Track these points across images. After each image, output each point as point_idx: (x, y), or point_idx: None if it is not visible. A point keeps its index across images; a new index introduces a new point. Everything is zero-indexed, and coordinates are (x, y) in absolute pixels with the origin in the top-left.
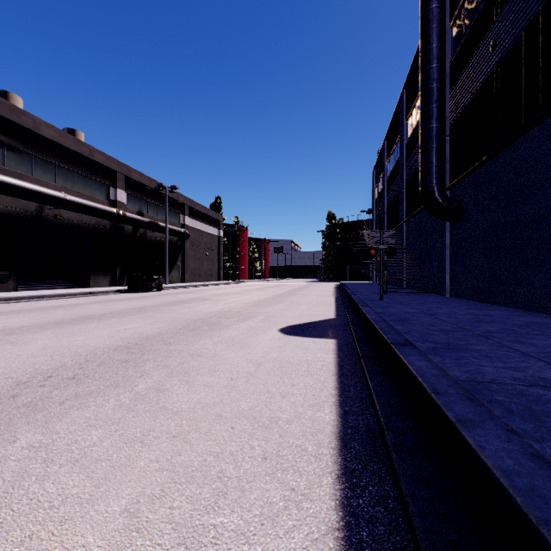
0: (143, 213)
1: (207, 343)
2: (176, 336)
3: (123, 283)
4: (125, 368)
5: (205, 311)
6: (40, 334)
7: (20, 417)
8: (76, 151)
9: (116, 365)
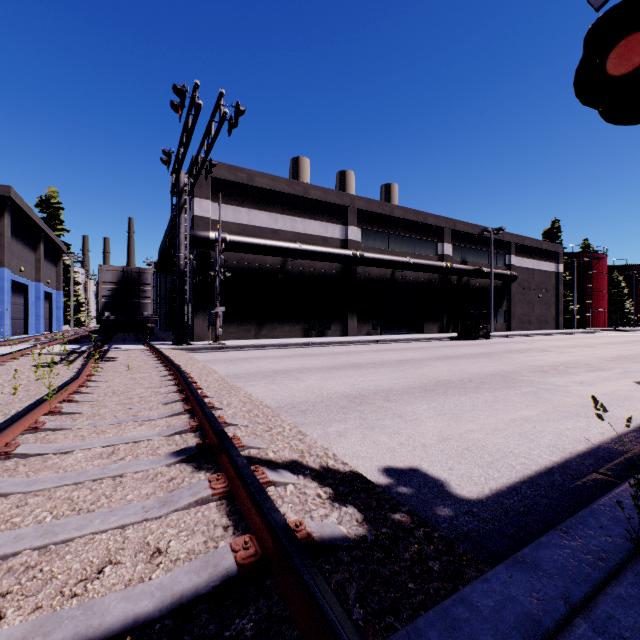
0: (466, 262)
1: (558, 380)
2: (530, 374)
3: (449, 330)
4: (507, 383)
5: (548, 360)
6: (436, 363)
7: (476, 389)
8: (414, 221)
9: (500, 381)
